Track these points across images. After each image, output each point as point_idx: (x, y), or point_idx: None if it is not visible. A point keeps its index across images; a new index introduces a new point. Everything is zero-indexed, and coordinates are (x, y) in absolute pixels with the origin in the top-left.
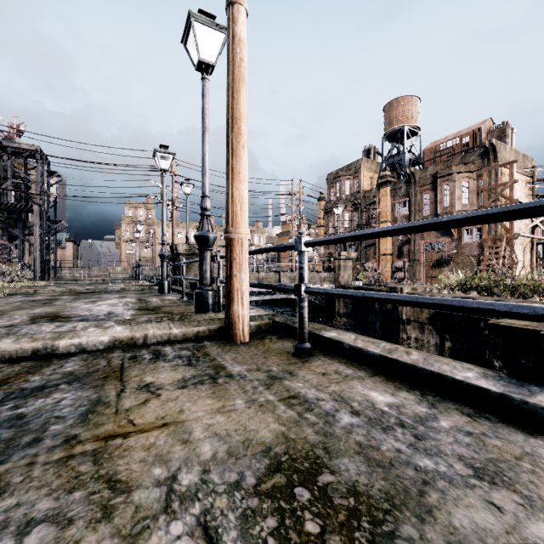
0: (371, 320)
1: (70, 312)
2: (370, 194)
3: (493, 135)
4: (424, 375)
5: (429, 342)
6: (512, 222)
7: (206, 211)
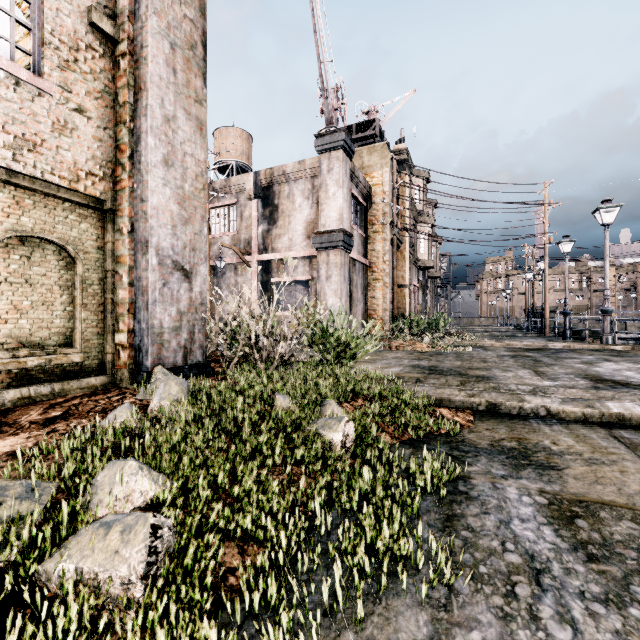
0: None
1: None
2: None
3: None
4: None
5: None
6: None
7: (542, 308)
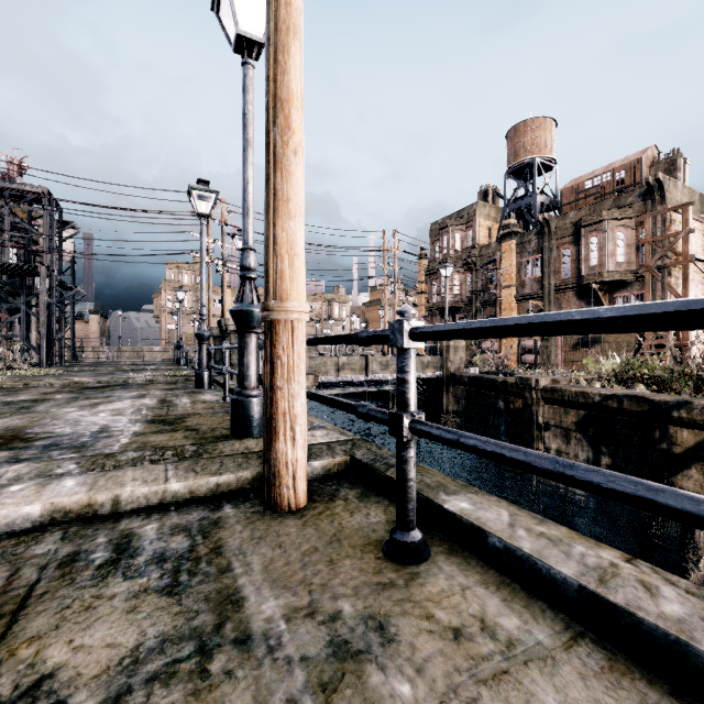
0: (492, 423)
1: (44, 427)
2: (488, 249)
3: (658, 168)
4: None
5: (577, 457)
6: (687, 286)
7: (248, 271)
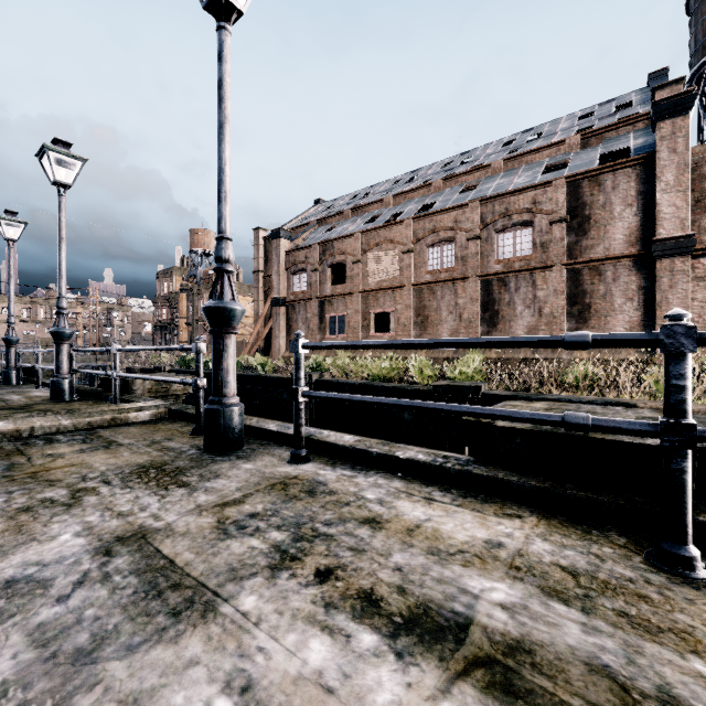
0: None
1: None
2: (178, 295)
3: None
4: None
5: None
6: None
7: None
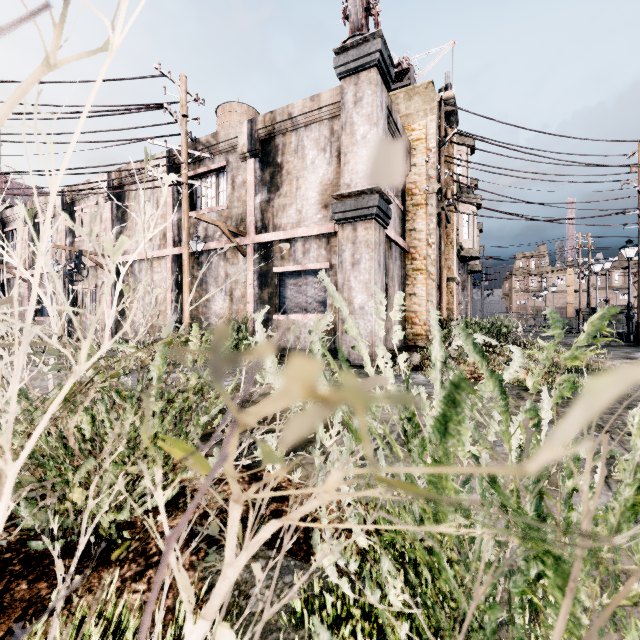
0: None
1: None
2: None
3: None
4: None
5: None
6: None
7: (629, 308)
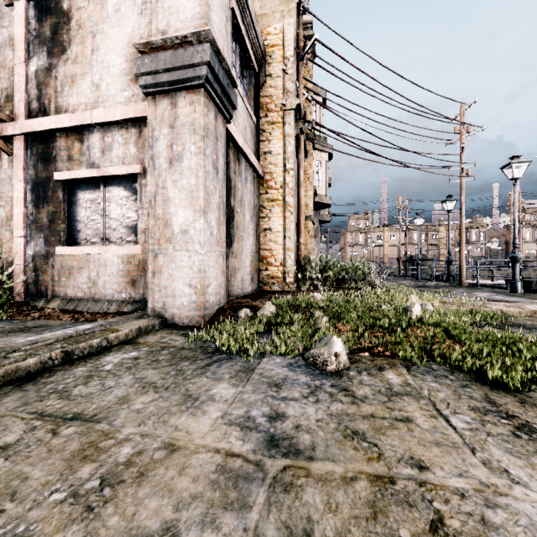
0: None
1: None
2: None
3: None
4: (496, 287)
5: None
6: None
7: (449, 253)
